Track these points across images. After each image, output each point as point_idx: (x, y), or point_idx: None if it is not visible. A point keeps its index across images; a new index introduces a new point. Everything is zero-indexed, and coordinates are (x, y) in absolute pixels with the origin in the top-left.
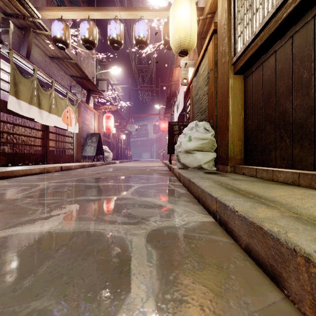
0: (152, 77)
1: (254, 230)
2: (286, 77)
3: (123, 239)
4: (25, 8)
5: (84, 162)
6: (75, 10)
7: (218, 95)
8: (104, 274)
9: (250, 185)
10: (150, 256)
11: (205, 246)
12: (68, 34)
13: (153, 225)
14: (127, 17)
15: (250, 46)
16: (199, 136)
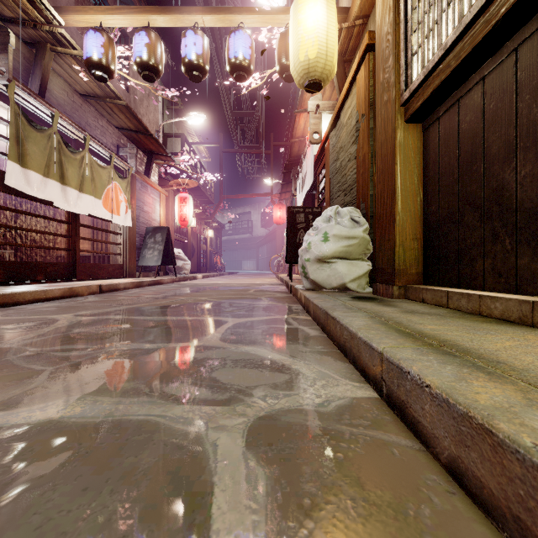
0: (259, 130)
1: (470, 432)
2: (503, 125)
3: (200, 439)
4: (36, 7)
5: (142, 277)
6: (124, 12)
7: (377, 159)
8: (153, 534)
9: (440, 325)
10: (253, 484)
11: (364, 458)
12: (113, 54)
13: (260, 407)
14: (215, 24)
15: (435, 70)
16: (342, 232)
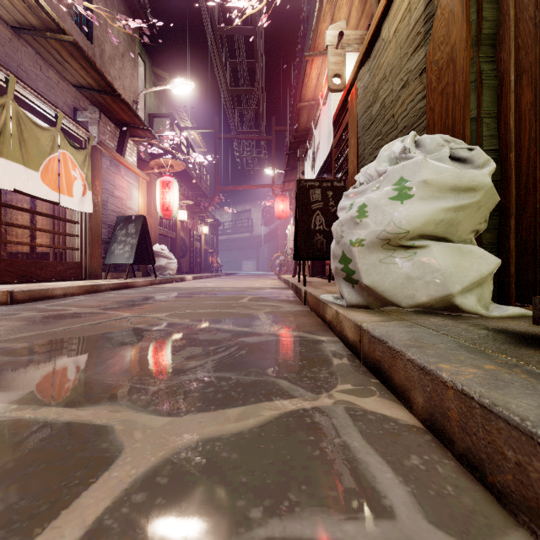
0: (259, 112)
1: None
2: None
3: None
4: None
5: (109, 279)
6: None
7: None
8: None
9: None
10: None
11: None
12: None
13: None
14: None
15: None
16: (443, 175)
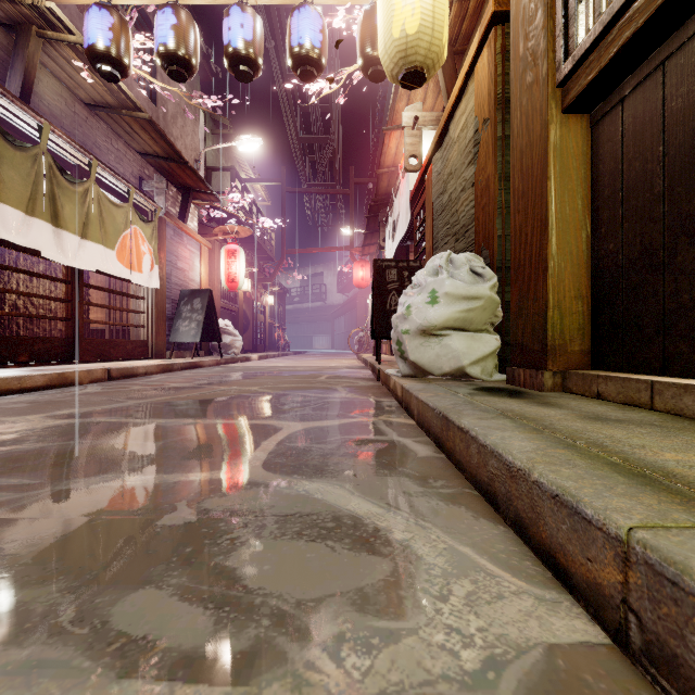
0: (334, 163)
1: None
2: None
3: None
4: None
5: (174, 358)
6: None
7: (513, 176)
8: None
9: (687, 452)
10: None
11: None
12: (127, 41)
13: (326, 691)
14: None
15: (624, 13)
16: (458, 289)
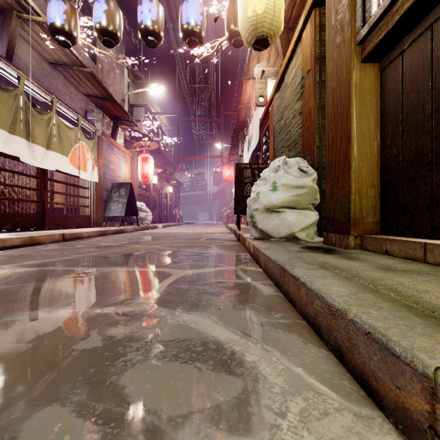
0: (211, 102)
1: None
2: None
3: None
4: None
5: (108, 227)
6: None
7: (328, 106)
8: None
9: None
10: None
11: None
12: (75, 21)
13: None
14: None
15: None
16: (290, 181)
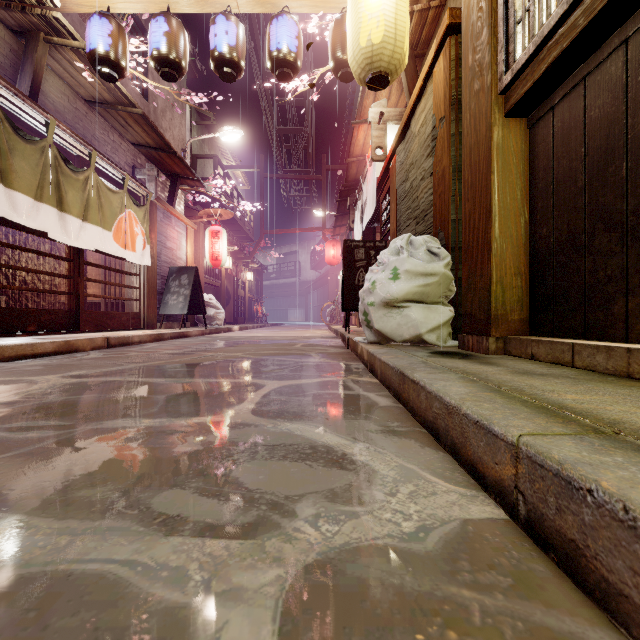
0: (308, 151)
1: None
2: None
3: (189, 627)
4: None
5: (164, 329)
6: None
7: (464, 169)
8: None
9: (585, 394)
10: None
11: None
12: (124, 46)
13: (308, 542)
14: (252, 8)
15: (552, 37)
16: (416, 267)
